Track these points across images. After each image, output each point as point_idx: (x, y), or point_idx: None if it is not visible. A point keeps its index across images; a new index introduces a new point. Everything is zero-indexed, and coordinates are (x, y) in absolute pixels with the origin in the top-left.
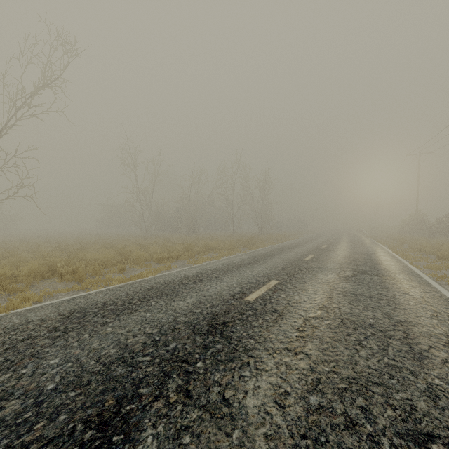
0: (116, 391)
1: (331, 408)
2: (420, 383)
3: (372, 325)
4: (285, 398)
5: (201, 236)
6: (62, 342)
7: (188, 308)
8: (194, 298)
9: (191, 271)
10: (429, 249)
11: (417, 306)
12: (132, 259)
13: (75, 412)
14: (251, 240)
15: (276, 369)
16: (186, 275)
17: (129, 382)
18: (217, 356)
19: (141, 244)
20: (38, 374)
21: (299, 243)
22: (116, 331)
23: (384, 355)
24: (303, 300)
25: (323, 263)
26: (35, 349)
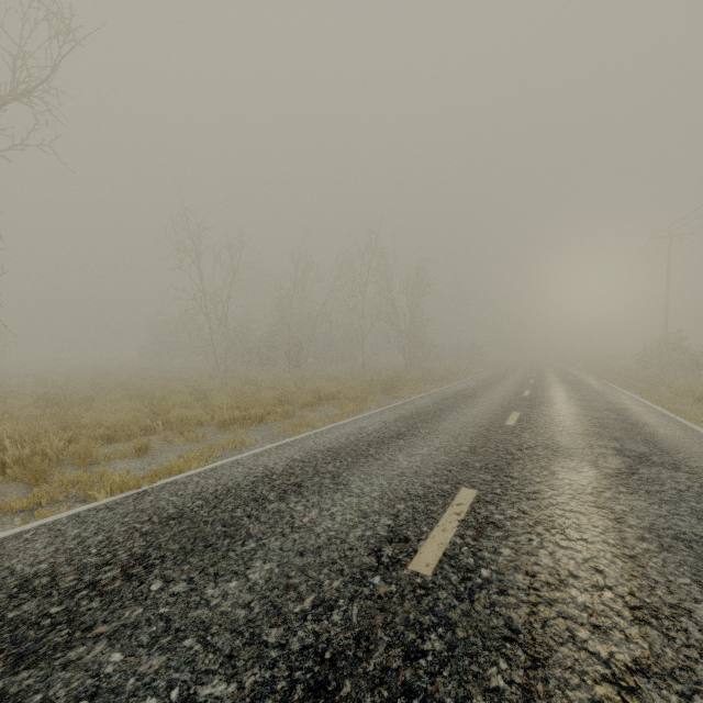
0: None
1: None
2: None
3: None
4: None
5: (310, 373)
6: None
7: (248, 616)
8: (273, 563)
9: (282, 457)
10: None
11: None
12: (175, 422)
13: None
14: (395, 380)
15: None
16: (270, 468)
17: None
18: None
19: (198, 390)
20: None
21: (478, 385)
22: None
23: None
24: (567, 572)
25: (548, 434)
26: None
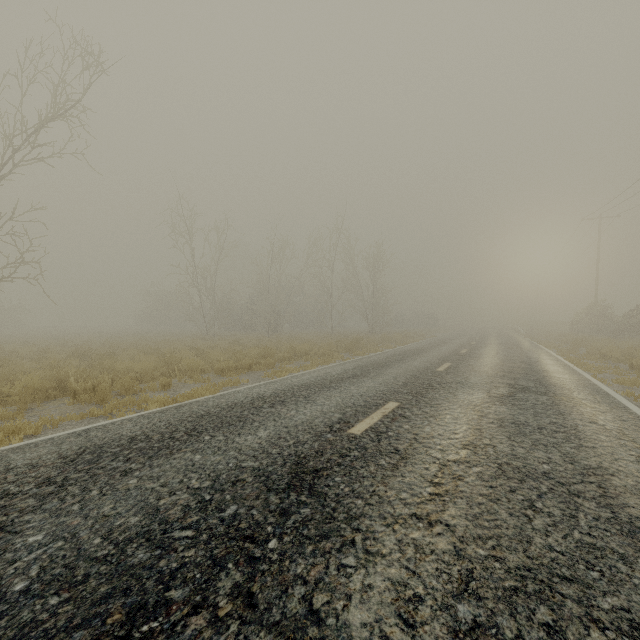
0: (129, 596)
1: (495, 628)
2: (639, 577)
3: (547, 474)
4: (415, 607)
5: (286, 337)
6: (55, 504)
7: (260, 446)
8: (271, 430)
9: (269, 388)
10: (617, 355)
11: (612, 443)
12: (184, 370)
13: (52, 637)
14: (358, 342)
15: (398, 552)
16: (261, 394)
17: (153, 577)
18: (303, 529)
19: (197, 348)
20: (5, 562)
21: (427, 346)
22: (143, 485)
23: (572, 526)
24: (437, 433)
25: (465, 376)
26: (9, 517)
